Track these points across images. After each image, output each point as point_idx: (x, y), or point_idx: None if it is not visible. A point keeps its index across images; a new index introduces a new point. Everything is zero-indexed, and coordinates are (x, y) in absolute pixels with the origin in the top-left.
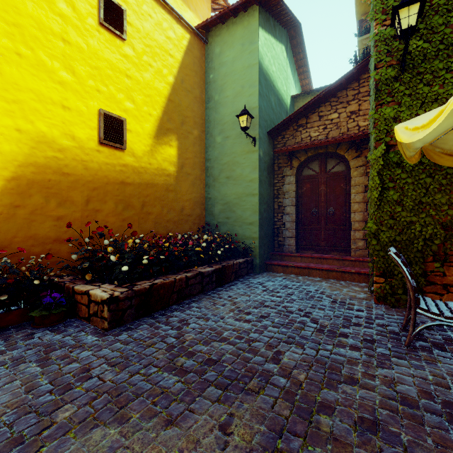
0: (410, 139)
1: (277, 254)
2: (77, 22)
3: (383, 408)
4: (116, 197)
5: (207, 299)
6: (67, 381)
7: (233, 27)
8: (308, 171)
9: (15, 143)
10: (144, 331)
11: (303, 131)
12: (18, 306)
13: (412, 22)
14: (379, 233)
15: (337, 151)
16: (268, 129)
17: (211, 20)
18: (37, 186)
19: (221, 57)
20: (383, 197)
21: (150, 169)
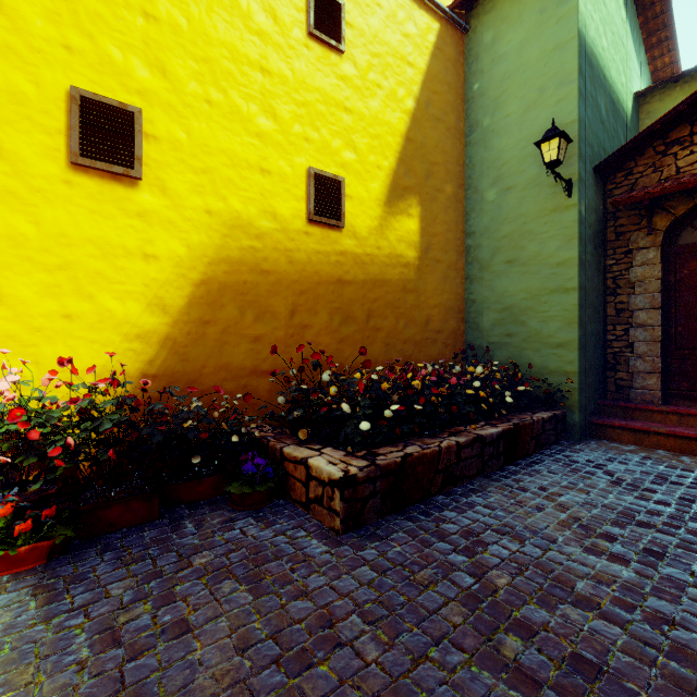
0: None
1: (616, 405)
2: (279, 39)
3: None
4: (330, 304)
5: (497, 490)
6: (300, 642)
7: None
8: (694, 235)
9: (205, 231)
10: (404, 547)
11: (681, 152)
12: (209, 469)
13: None
14: None
15: None
16: (595, 161)
17: None
18: (230, 292)
19: (496, 47)
20: None
21: (378, 257)
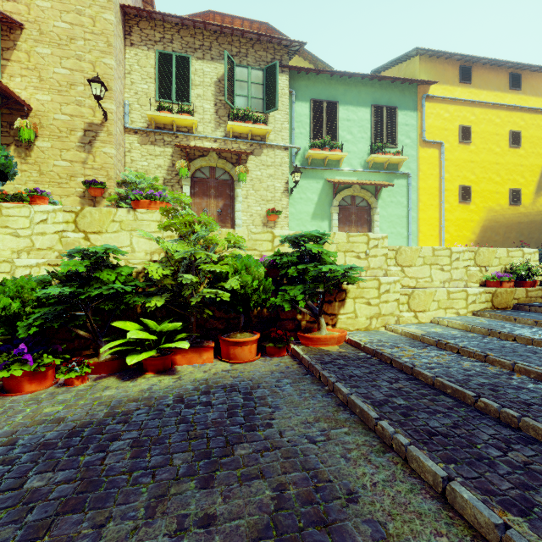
0: None
1: None
2: (501, 152)
3: None
4: (516, 230)
5: None
6: None
7: None
8: None
9: (483, 213)
10: None
11: None
12: None
13: None
14: None
15: None
16: None
17: None
18: (488, 228)
19: None
20: None
21: (532, 213)
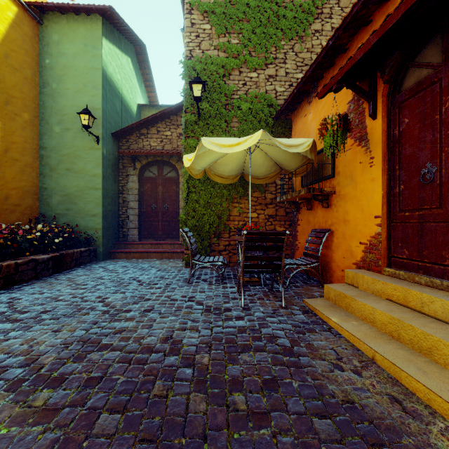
0: (187, 165)
1: (122, 243)
2: None
3: (159, 304)
4: None
5: (41, 282)
6: None
7: (74, 23)
8: (149, 173)
9: None
10: None
11: (144, 139)
12: None
13: (199, 94)
14: (187, 221)
15: (170, 161)
16: (113, 130)
17: (47, 5)
18: None
19: (61, 47)
20: (190, 198)
21: None
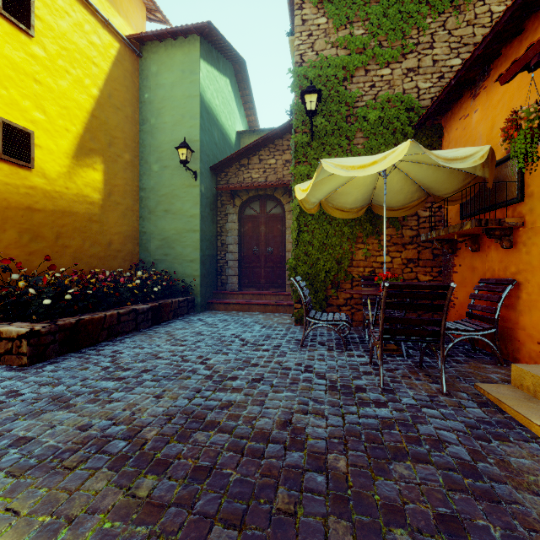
0: (300, 197)
1: (220, 292)
2: None
3: (269, 373)
4: (20, 225)
5: (142, 335)
6: None
7: (172, 49)
8: (250, 211)
9: None
10: (73, 362)
11: (245, 171)
12: None
13: (313, 107)
14: (297, 267)
15: (274, 195)
16: (211, 164)
17: (146, 35)
18: None
19: (159, 78)
20: (300, 238)
21: (67, 194)
